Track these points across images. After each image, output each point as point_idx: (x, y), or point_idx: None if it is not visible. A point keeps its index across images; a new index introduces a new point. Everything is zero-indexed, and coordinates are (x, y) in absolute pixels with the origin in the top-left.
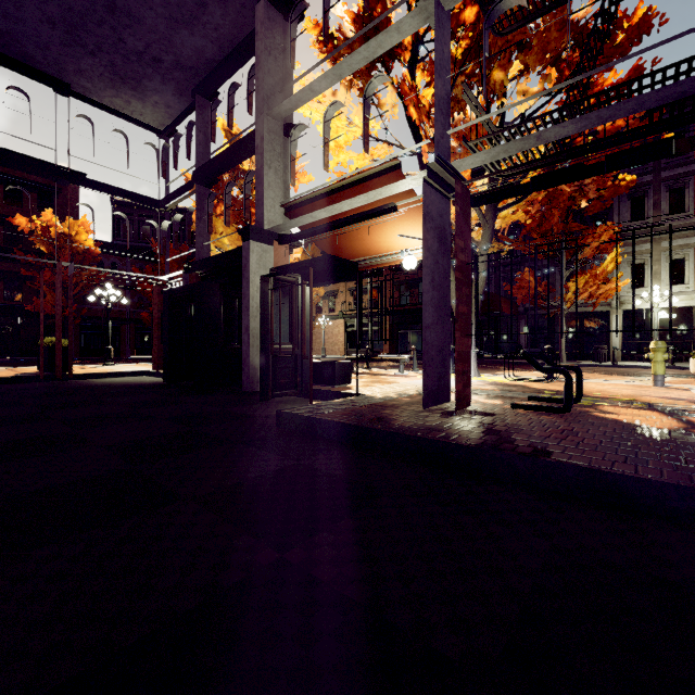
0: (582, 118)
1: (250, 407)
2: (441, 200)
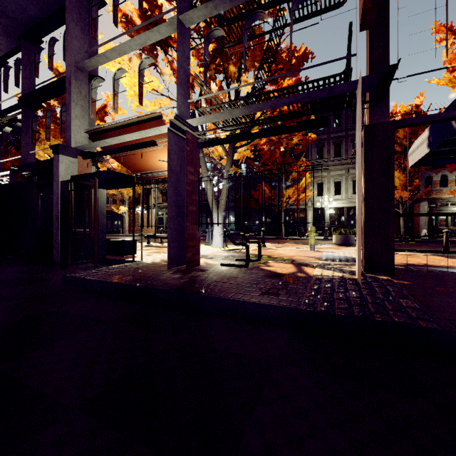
0: (249, 107)
1: (52, 273)
2: (183, 141)
